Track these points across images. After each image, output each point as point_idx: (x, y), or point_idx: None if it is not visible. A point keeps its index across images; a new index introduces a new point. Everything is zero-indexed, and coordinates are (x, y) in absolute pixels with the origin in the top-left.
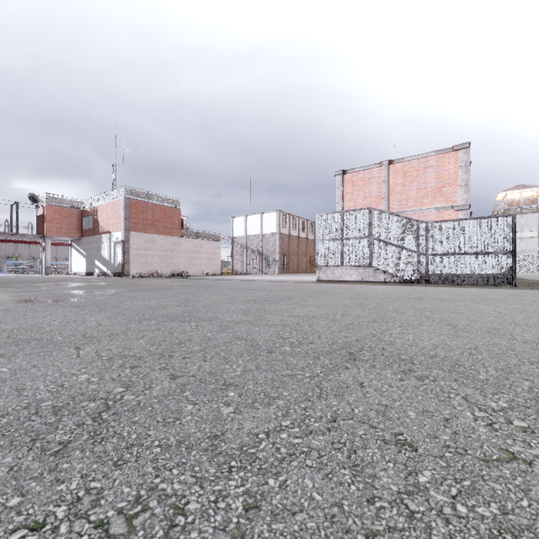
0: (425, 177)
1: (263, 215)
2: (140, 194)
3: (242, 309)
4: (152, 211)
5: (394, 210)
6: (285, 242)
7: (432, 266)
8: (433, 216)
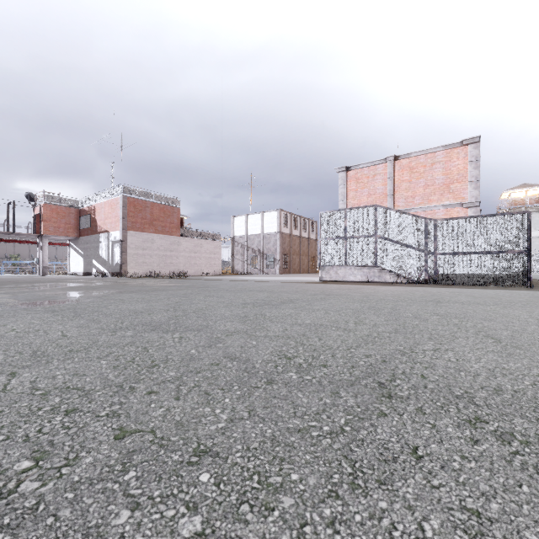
0: (433, 173)
1: (264, 214)
2: (138, 193)
3: (239, 315)
4: (151, 210)
5: (400, 207)
6: (287, 241)
7: (441, 266)
8: (441, 214)
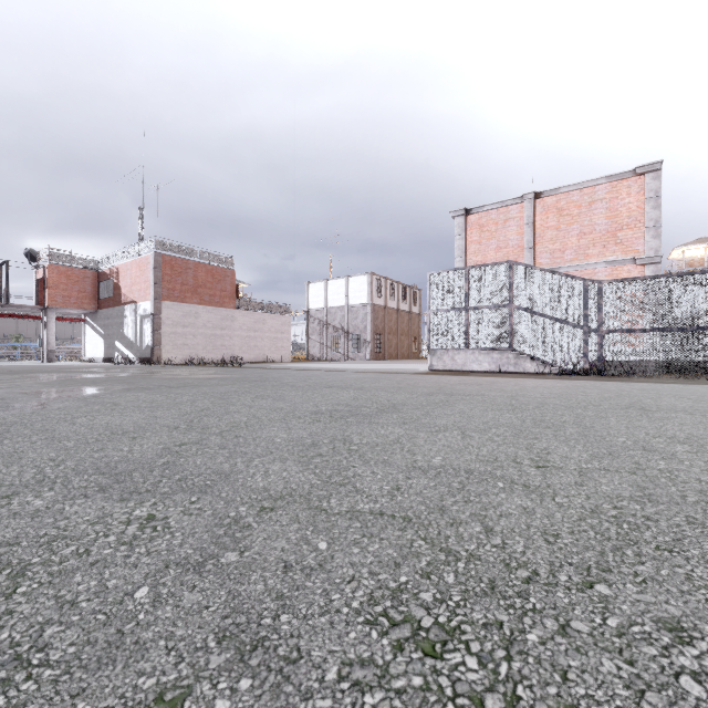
0: (591, 216)
1: (349, 279)
2: (177, 249)
3: (301, 440)
4: (195, 273)
5: (543, 266)
6: (380, 316)
7: (609, 349)
8: (603, 275)
